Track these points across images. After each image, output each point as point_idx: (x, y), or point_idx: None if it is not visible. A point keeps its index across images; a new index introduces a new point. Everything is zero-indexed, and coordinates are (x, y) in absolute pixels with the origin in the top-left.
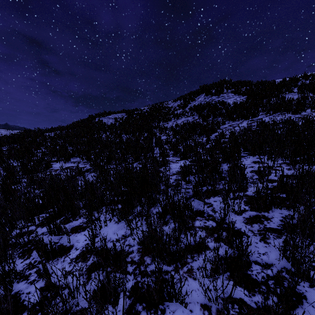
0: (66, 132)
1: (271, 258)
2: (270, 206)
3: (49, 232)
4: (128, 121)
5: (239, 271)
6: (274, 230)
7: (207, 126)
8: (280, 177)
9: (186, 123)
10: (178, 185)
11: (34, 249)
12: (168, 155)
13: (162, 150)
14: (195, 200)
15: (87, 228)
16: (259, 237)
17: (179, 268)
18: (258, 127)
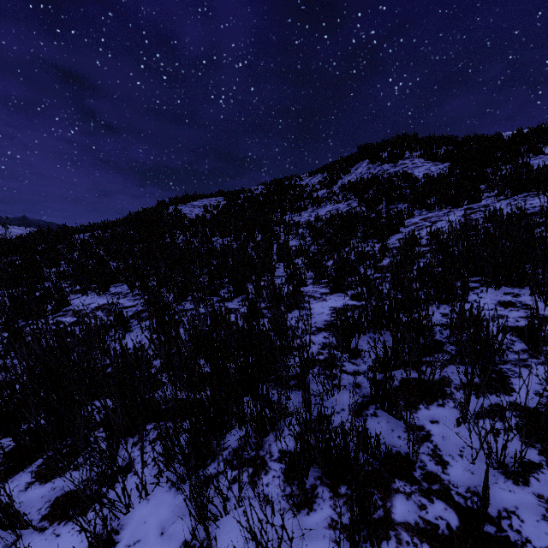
0: (112, 232)
1: None
2: None
3: None
4: (227, 211)
5: None
6: None
7: (379, 221)
8: None
9: (336, 214)
10: (331, 361)
11: None
12: (303, 281)
13: (291, 271)
14: (379, 414)
15: (95, 504)
16: None
17: None
18: (486, 223)
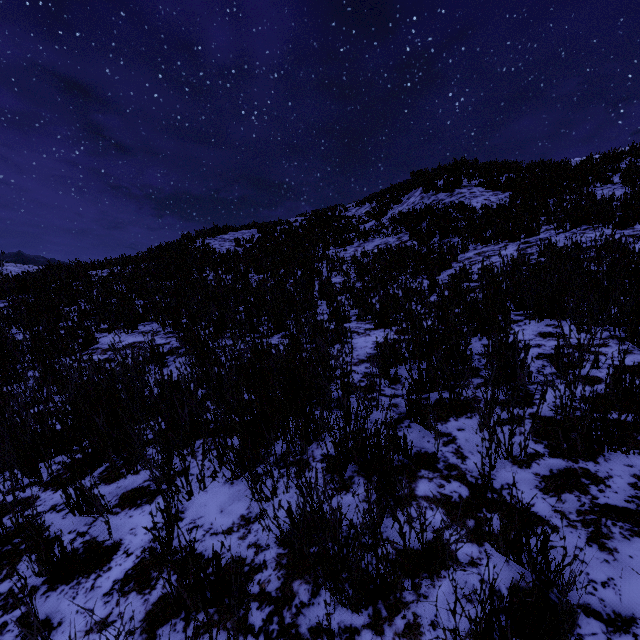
0: (134, 268)
1: (629, 599)
2: (599, 446)
3: (67, 506)
4: (262, 245)
5: (547, 638)
6: (621, 513)
7: (430, 256)
8: (615, 374)
9: (385, 249)
10: (372, 387)
11: (27, 552)
12: (346, 317)
13: (334, 308)
14: (412, 426)
15: (159, 495)
16: (583, 532)
17: (383, 622)
18: (541, 257)
